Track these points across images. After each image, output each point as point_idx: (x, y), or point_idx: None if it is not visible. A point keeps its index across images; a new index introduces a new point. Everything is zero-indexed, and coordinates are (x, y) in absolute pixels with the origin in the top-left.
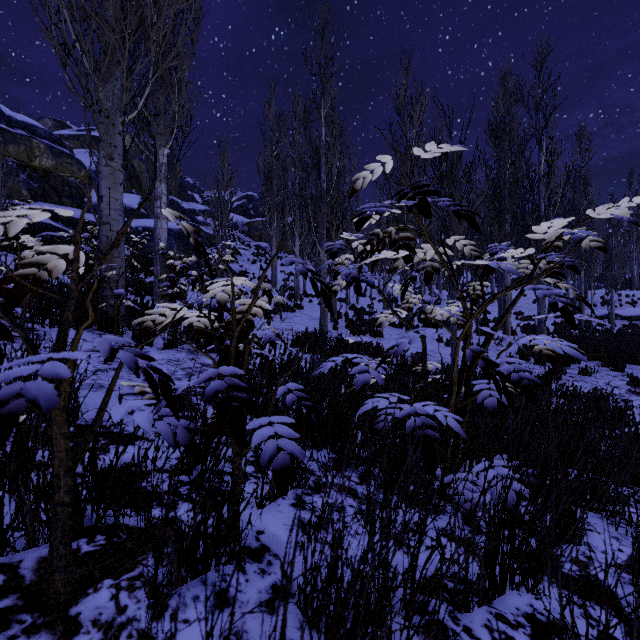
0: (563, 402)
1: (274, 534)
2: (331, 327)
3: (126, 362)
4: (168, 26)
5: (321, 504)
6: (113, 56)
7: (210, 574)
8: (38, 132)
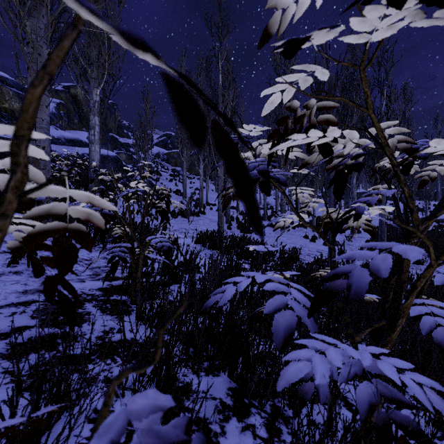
0: None
1: None
2: (226, 227)
3: None
4: None
5: None
6: None
7: None
8: (8, 82)
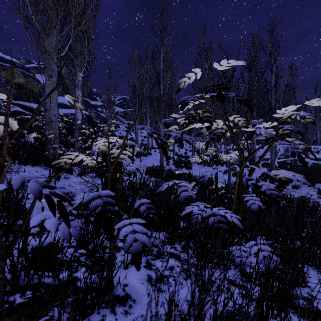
0: (286, 203)
1: (133, 286)
2: (165, 164)
3: (32, 191)
4: (81, 8)
5: (161, 269)
6: (52, 23)
7: (94, 316)
8: (17, 65)
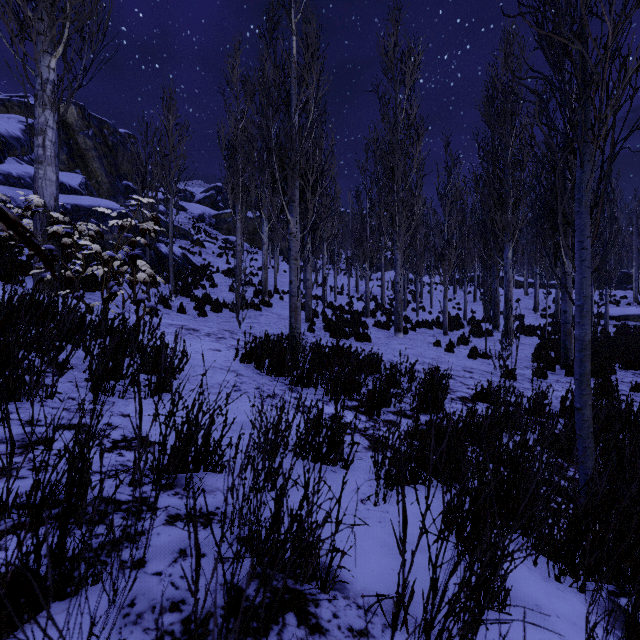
0: None
1: None
2: (306, 329)
3: None
4: None
5: None
6: None
7: None
8: None
